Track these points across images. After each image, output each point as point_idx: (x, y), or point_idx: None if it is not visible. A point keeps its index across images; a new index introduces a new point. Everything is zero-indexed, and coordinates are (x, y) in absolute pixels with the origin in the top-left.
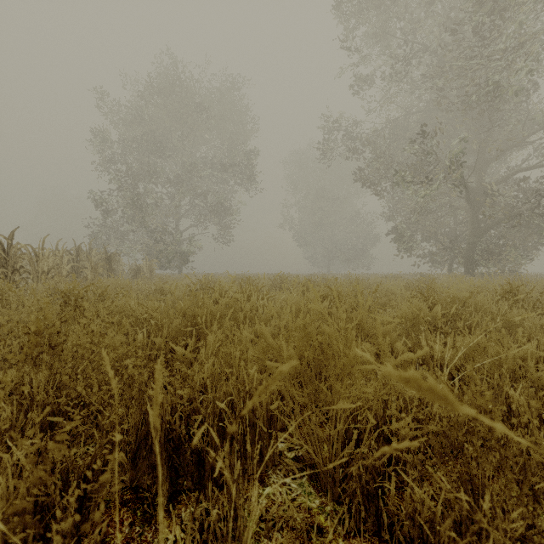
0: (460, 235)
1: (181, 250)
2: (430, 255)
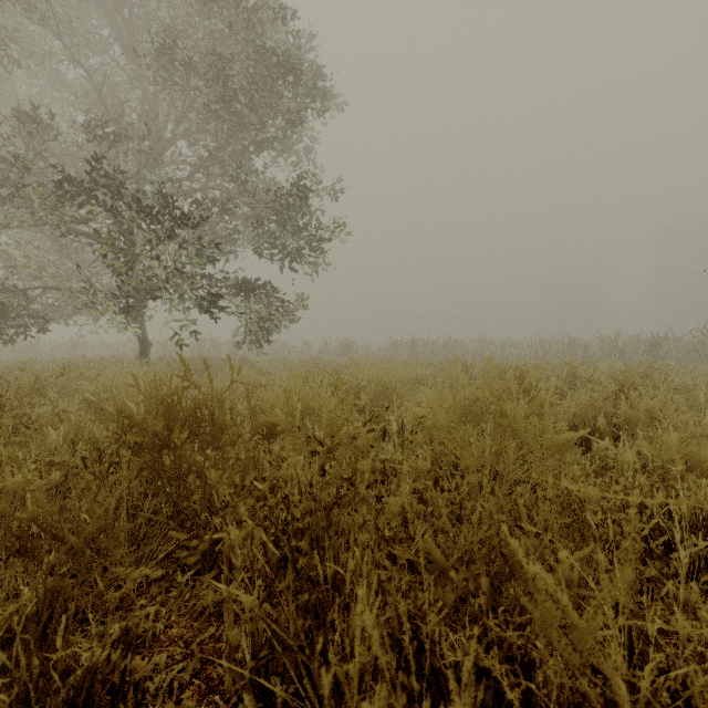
0: None
1: None
2: None
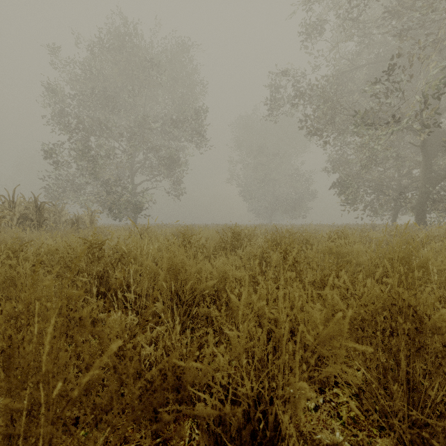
0: (405, 186)
1: (133, 202)
2: (372, 206)
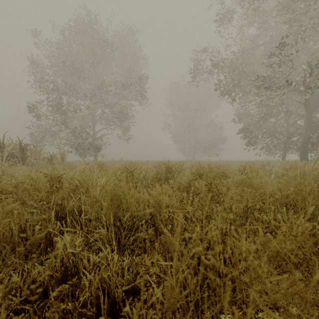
0: (292, 133)
1: (94, 144)
2: (267, 147)
